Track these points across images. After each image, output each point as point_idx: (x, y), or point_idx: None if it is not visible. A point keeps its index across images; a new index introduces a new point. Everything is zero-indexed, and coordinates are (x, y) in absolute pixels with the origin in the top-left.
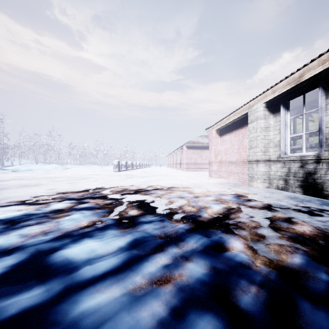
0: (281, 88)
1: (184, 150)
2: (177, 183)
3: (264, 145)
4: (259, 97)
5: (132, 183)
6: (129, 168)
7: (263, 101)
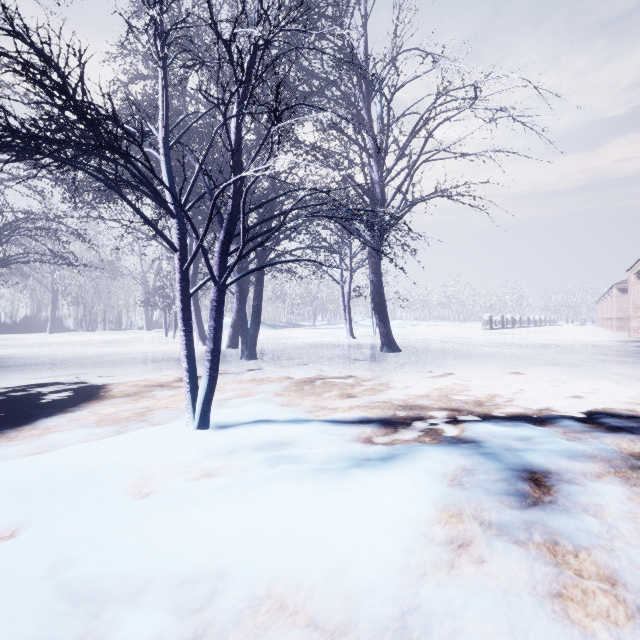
0: None
1: (612, 296)
2: (558, 339)
3: None
4: None
5: (507, 337)
6: (507, 326)
7: None
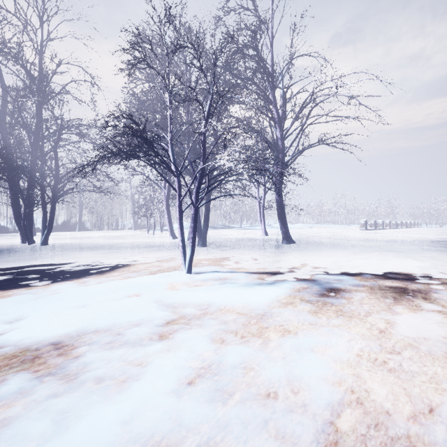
0: None
1: None
2: (410, 236)
3: None
4: None
5: (374, 235)
6: (379, 228)
7: None
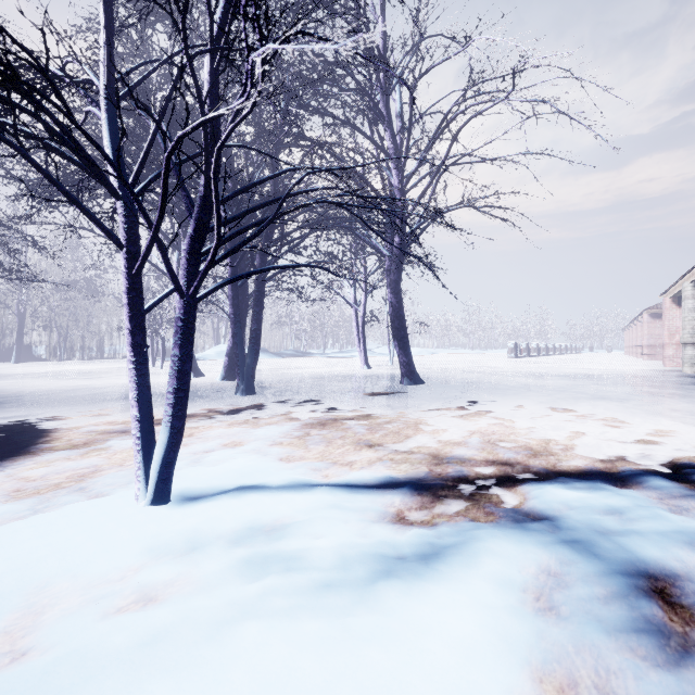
0: (694, 274)
1: (643, 322)
2: (590, 368)
3: (693, 327)
4: (687, 275)
5: (536, 366)
6: (533, 354)
7: (689, 280)
